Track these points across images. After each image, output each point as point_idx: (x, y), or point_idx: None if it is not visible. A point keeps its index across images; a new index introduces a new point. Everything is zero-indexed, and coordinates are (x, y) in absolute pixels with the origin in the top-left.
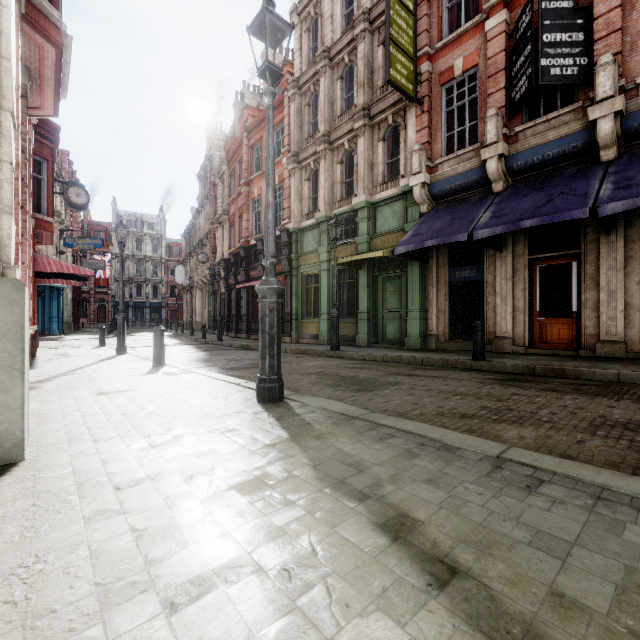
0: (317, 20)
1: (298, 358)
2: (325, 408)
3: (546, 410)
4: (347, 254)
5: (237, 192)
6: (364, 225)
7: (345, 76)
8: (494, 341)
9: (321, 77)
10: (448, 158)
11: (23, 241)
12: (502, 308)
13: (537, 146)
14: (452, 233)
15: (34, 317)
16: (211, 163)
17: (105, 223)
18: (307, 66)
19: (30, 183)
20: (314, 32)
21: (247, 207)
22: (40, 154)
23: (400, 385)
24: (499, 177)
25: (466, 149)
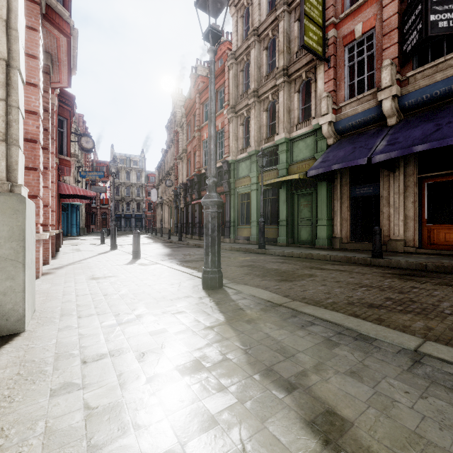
0: (249, 9)
1: (235, 254)
2: (255, 295)
3: (446, 303)
4: (271, 178)
5: (192, 136)
6: (284, 156)
7: (269, 47)
8: (388, 243)
9: (251, 49)
10: (350, 101)
11: (47, 172)
12: (395, 217)
13: (426, 86)
14: (354, 159)
15: (59, 224)
16: (175, 117)
17: (106, 162)
18: (241, 42)
19: (54, 134)
20: (246, 17)
21: (199, 146)
22: (62, 115)
23: (314, 277)
24: (393, 113)
25: (365, 93)
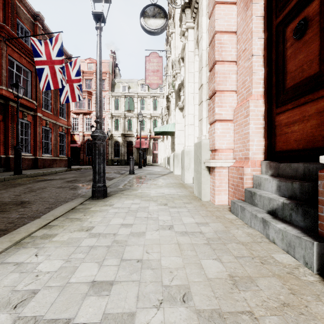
0: None
1: None
2: None
3: (58, 185)
4: None
5: None
6: None
7: None
8: None
9: None
10: None
11: None
12: None
13: None
14: None
15: None
16: None
17: None
18: None
19: None
20: None
21: None
22: None
23: None
24: None
25: None
